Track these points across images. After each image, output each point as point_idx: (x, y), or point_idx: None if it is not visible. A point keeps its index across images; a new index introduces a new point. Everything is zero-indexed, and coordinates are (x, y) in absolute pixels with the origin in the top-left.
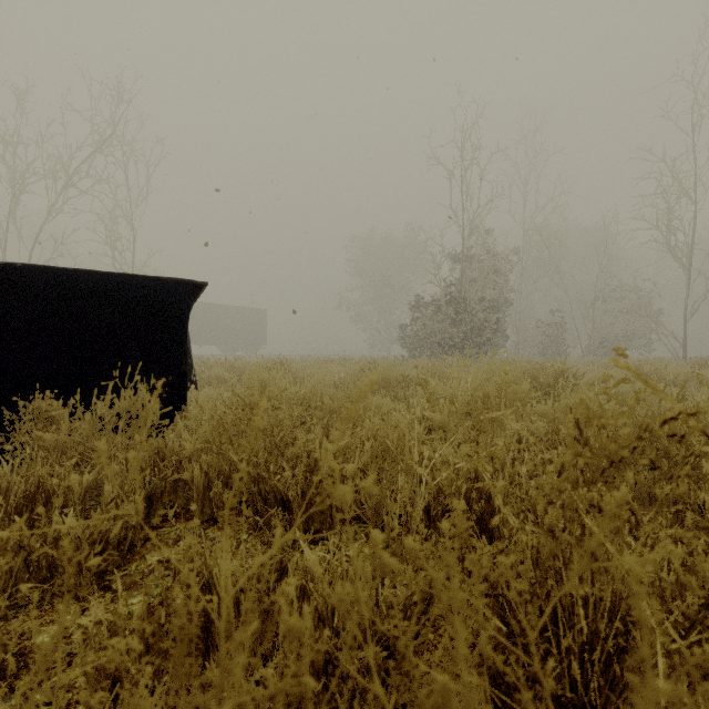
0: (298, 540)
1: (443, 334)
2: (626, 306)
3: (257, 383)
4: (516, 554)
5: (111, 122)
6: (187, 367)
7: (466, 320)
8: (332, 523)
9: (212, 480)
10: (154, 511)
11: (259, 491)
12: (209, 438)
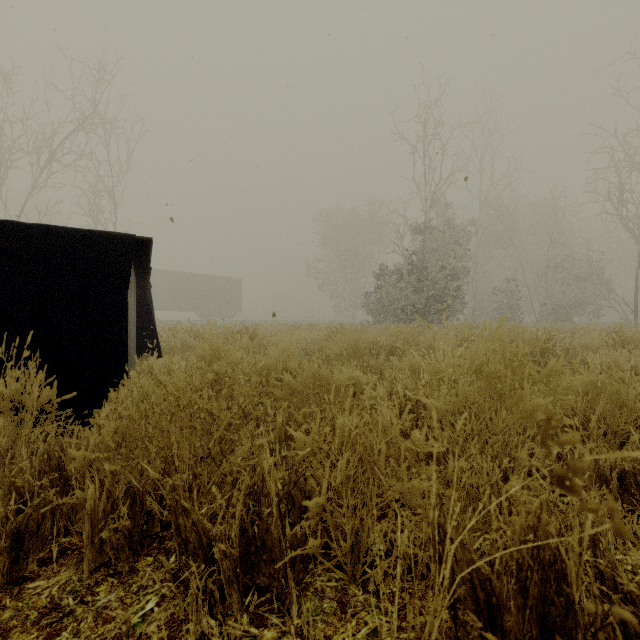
0: (233, 612)
1: (405, 300)
2: (580, 274)
3: (208, 355)
4: None
5: (93, 101)
6: (151, 333)
7: (428, 288)
8: (287, 583)
9: (117, 501)
10: (26, 552)
11: (178, 528)
12: (111, 443)
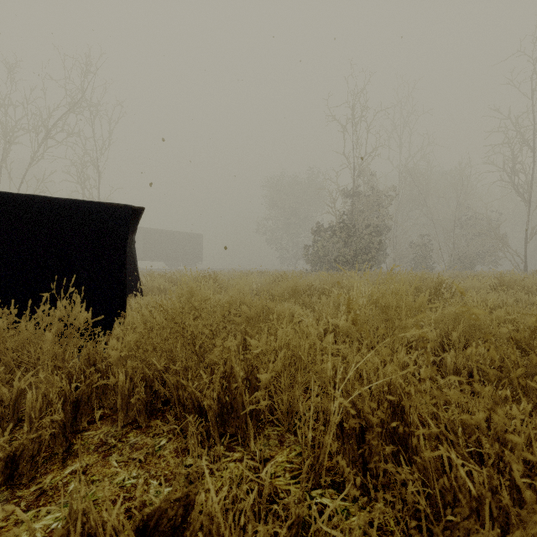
0: (214, 445)
1: (338, 252)
2: (480, 231)
3: (186, 293)
4: (481, 533)
5: (81, 89)
6: (135, 278)
7: (356, 242)
8: (247, 429)
9: (136, 384)
10: (81, 414)
11: (178, 397)
12: (133, 346)
